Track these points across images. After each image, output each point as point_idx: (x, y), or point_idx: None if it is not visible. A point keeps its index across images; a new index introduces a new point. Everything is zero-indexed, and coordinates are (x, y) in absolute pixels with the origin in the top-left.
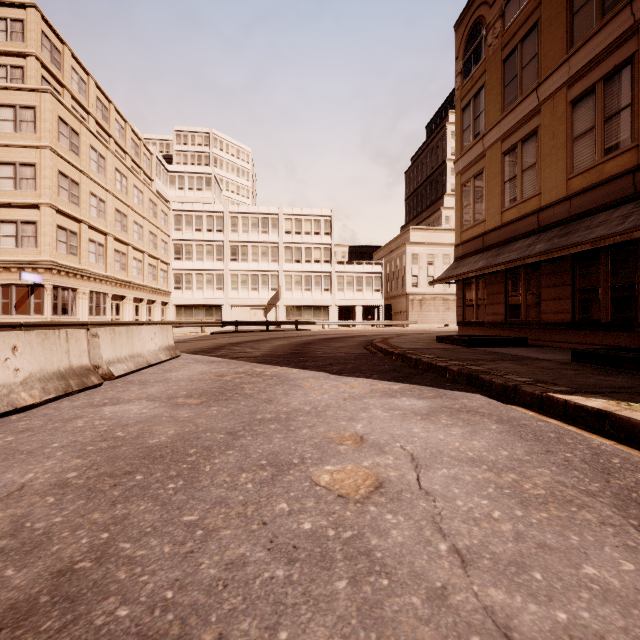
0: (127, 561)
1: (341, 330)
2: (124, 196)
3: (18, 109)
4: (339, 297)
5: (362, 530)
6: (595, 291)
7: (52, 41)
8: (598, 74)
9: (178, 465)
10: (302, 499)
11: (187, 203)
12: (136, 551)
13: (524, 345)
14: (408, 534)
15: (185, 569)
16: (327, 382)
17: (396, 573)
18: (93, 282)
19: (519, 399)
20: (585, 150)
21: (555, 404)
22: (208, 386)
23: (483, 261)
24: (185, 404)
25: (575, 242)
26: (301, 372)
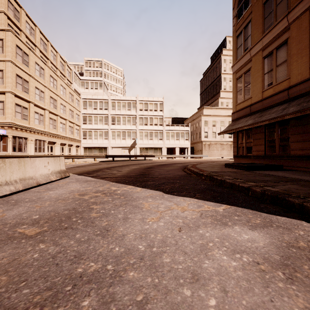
0: None
1: (168, 160)
2: (55, 90)
3: None
4: (167, 143)
5: None
6: None
7: (14, 6)
8: None
9: None
10: None
11: (89, 95)
12: None
13: (280, 169)
14: None
15: None
16: (162, 202)
17: None
18: (37, 134)
19: None
20: None
21: None
22: (64, 207)
23: (251, 120)
24: (18, 237)
25: None
26: (143, 191)
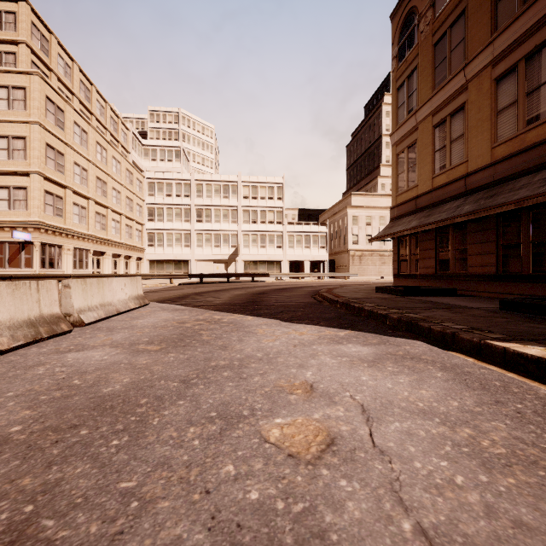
0: None
1: (291, 281)
2: (104, 166)
3: (11, 89)
4: (290, 253)
5: (314, 501)
6: (517, 247)
7: (41, 31)
8: (520, 54)
9: (126, 417)
10: (250, 459)
11: (159, 172)
12: (58, 531)
13: (453, 295)
14: (366, 507)
15: None
16: (279, 329)
17: None
18: (77, 240)
19: (457, 345)
20: (508, 122)
21: (493, 351)
22: (169, 333)
23: (416, 221)
24: (145, 350)
25: (500, 203)
26: (255, 319)
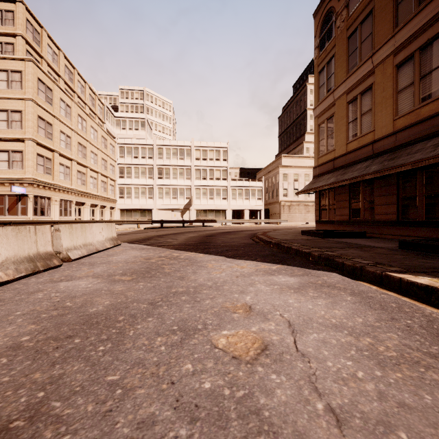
0: (55, 420)
1: (234, 226)
2: (84, 133)
3: (10, 73)
4: (233, 203)
5: (252, 389)
6: (413, 199)
7: (34, 26)
8: (416, 45)
9: (109, 330)
10: (204, 360)
11: (128, 138)
12: (64, 410)
13: (363, 237)
14: (290, 393)
15: (103, 428)
16: (224, 264)
17: (282, 433)
18: (62, 193)
19: (364, 276)
20: (406, 99)
21: (392, 280)
22: (138, 266)
23: (334, 178)
24: (120, 280)
25: (400, 164)
26: (206, 256)
